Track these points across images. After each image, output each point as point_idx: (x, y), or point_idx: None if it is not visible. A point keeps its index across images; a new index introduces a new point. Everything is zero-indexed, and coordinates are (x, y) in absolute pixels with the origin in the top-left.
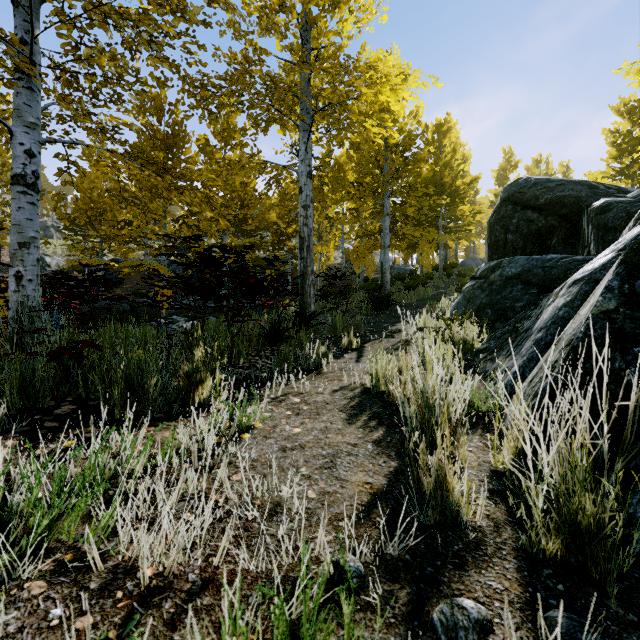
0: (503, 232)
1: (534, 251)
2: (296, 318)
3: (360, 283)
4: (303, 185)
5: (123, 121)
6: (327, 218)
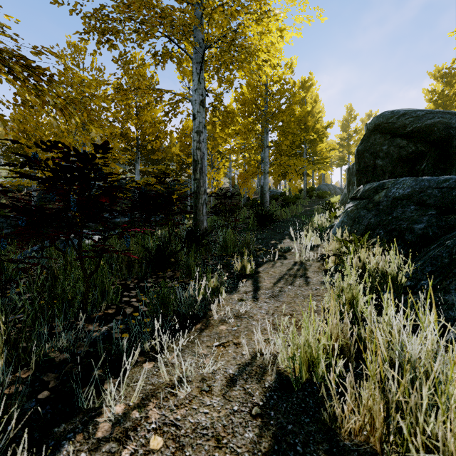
0: (373, 158)
1: (403, 175)
2: (187, 237)
3: (243, 202)
4: (196, 112)
5: None
6: (218, 153)
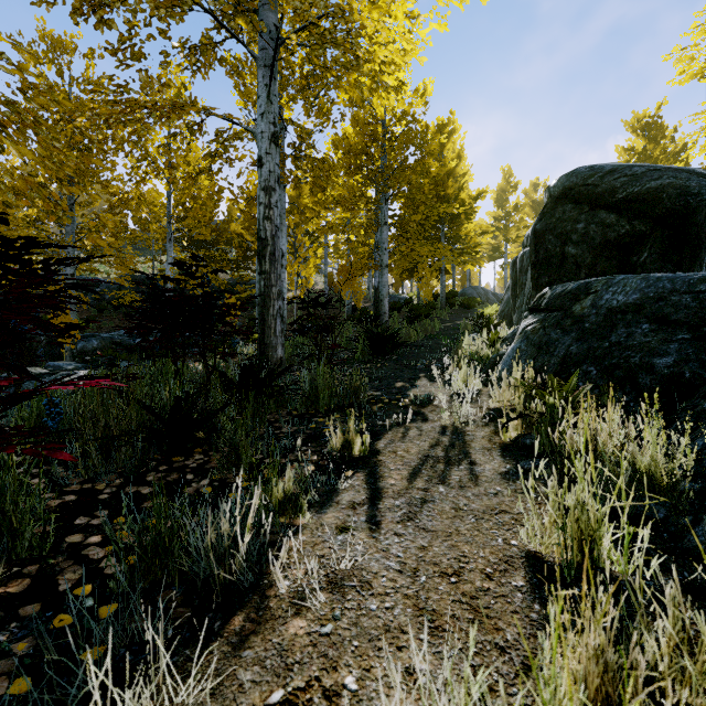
0: (561, 244)
1: (611, 271)
2: (242, 379)
3: (347, 313)
4: (264, 154)
5: None
6: (307, 234)
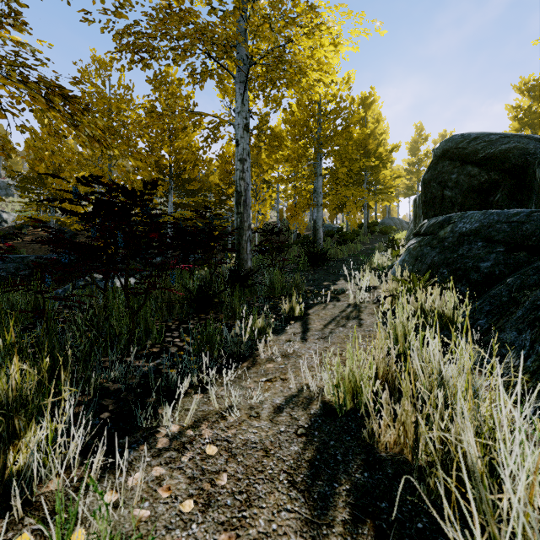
0: (441, 188)
1: (475, 207)
2: (230, 277)
3: (293, 239)
4: (239, 138)
5: (11, 36)
6: (264, 181)
